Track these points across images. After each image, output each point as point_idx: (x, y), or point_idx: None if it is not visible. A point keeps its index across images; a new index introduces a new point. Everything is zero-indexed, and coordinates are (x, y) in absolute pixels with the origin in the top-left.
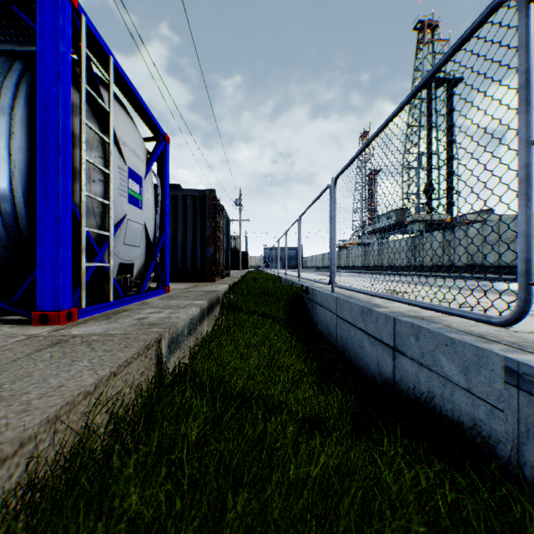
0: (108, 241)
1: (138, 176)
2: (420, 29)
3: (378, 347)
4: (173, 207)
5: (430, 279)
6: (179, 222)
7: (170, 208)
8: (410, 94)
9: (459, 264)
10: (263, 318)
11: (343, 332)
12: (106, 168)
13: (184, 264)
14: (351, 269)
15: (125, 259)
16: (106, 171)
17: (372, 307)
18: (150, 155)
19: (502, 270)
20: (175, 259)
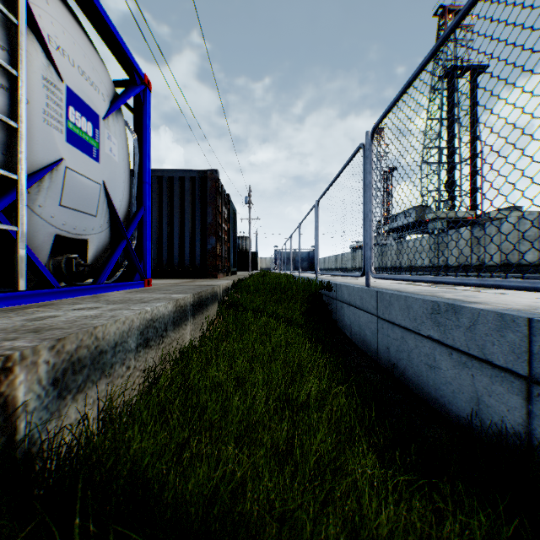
0: (16, 190)
1: (91, 111)
2: (441, 15)
3: (477, 371)
4: (169, 190)
5: None
6: (176, 208)
7: (165, 191)
8: None
9: (490, 263)
10: (273, 320)
11: (390, 341)
12: (14, 69)
13: (182, 257)
14: None
15: (67, 230)
16: (8, 69)
17: (454, 302)
18: (118, 95)
19: None
20: (171, 251)
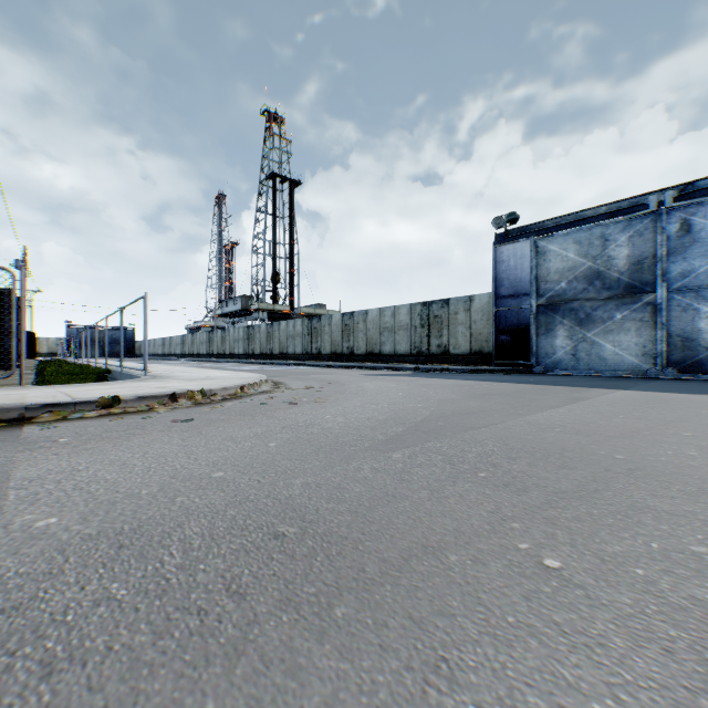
0: None
1: None
2: (269, 118)
3: None
4: None
5: (240, 365)
6: None
7: None
8: (137, 300)
9: (276, 353)
10: None
11: None
12: None
13: None
14: (196, 357)
15: None
16: None
17: (131, 373)
18: None
19: (296, 358)
20: None
